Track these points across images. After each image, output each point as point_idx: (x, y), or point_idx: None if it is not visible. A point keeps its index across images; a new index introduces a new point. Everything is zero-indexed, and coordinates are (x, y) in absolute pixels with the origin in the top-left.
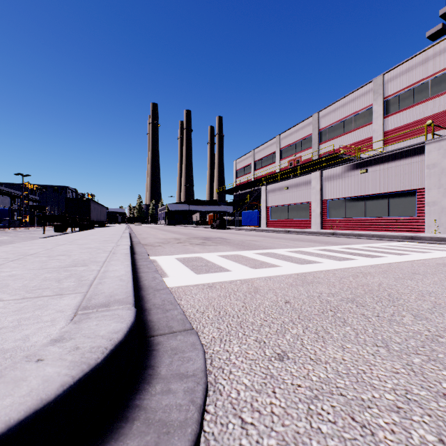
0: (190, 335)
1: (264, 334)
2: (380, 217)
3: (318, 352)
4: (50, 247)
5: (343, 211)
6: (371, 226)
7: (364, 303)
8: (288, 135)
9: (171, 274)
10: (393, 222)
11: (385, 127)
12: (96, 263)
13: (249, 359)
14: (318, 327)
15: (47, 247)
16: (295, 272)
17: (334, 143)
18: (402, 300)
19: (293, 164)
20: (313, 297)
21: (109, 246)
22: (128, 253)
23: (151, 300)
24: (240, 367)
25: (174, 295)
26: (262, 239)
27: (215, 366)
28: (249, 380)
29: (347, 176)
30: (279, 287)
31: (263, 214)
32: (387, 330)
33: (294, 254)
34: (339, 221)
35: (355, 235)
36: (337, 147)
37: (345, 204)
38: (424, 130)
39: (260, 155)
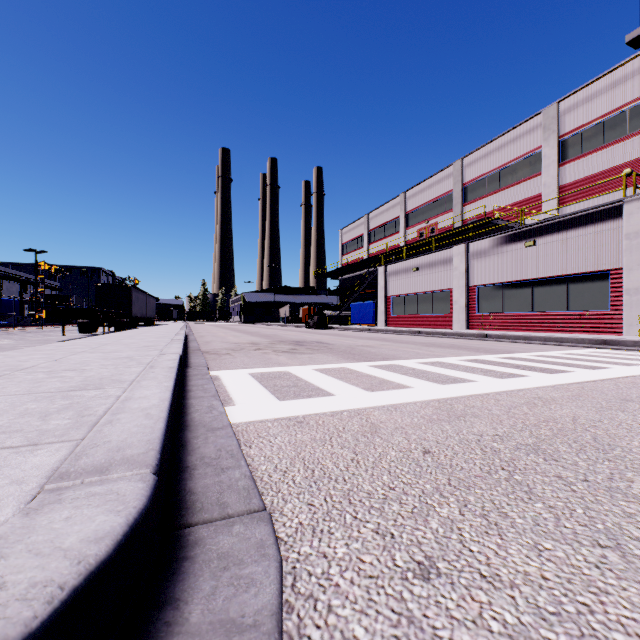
0: (257, 524)
1: (391, 517)
2: (554, 311)
3: (493, 561)
4: (59, 357)
5: (499, 303)
6: (541, 325)
7: (557, 454)
8: (417, 192)
9: (239, 400)
10: (574, 319)
11: (561, 179)
12: (119, 383)
13: (366, 577)
14: (486, 504)
15: (54, 356)
16: (434, 398)
17: (486, 204)
18: (619, 449)
19: (425, 235)
20: (469, 443)
21: (149, 355)
22: (174, 366)
23: (199, 449)
24: (349, 596)
25: (240, 437)
26: (380, 344)
27: (301, 592)
28: (365, 629)
29: (505, 251)
30: (412, 424)
31: (382, 307)
32: (610, 510)
33: (430, 368)
34: (493, 318)
35: (519, 339)
36: (490, 209)
37: (502, 292)
38: (619, 183)
39: (377, 221)
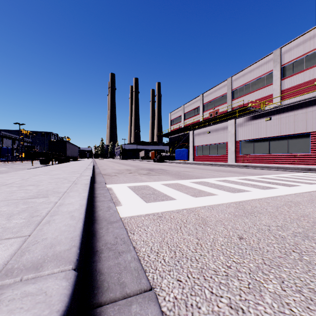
0: (148, 303)
1: (236, 292)
2: (281, 153)
3: None
4: (27, 177)
5: (252, 149)
6: (274, 160)
7: None
8: (208, 94)
9: (123, 202)
10: (291, 157)
11: (282, 86)
12: (57, 193)
13: None
14: (296, 280)
15: (24, 177)
16: (232, 201)
17: (243, 99)
18: None
19: (213, 115)
20: (264, 232)
21: (74, 176)
22: (88, 183)
23: (103, 237)
24: None
25: (127, 227)
26: (193, 170)
27: None
28: None
29: (255, 123)
30: (225, 218)
31: (191, 151)
32: None
33: (223, 183)
34: (248, 157)
35: (263, 167)
36: (246, 102)
37: (253, 144)
38: (312, 88)
39: (188, 108)
